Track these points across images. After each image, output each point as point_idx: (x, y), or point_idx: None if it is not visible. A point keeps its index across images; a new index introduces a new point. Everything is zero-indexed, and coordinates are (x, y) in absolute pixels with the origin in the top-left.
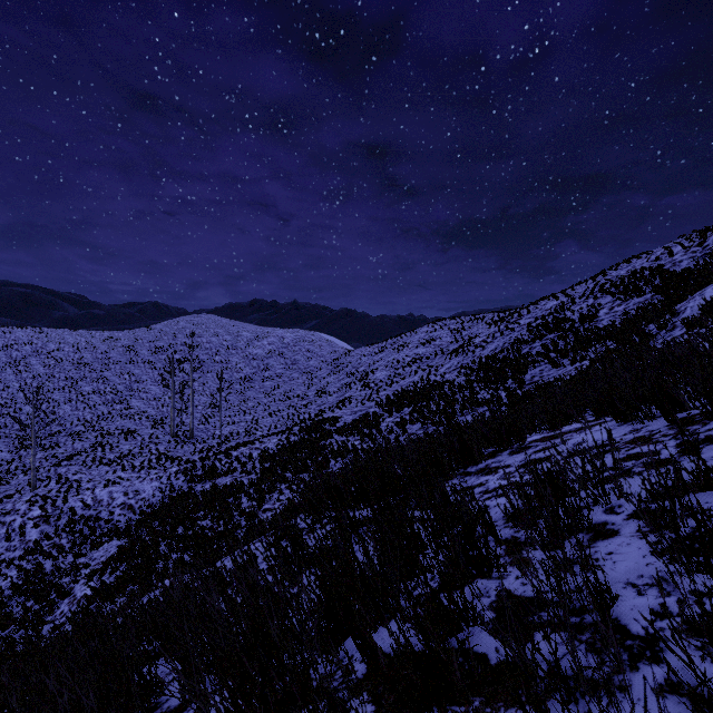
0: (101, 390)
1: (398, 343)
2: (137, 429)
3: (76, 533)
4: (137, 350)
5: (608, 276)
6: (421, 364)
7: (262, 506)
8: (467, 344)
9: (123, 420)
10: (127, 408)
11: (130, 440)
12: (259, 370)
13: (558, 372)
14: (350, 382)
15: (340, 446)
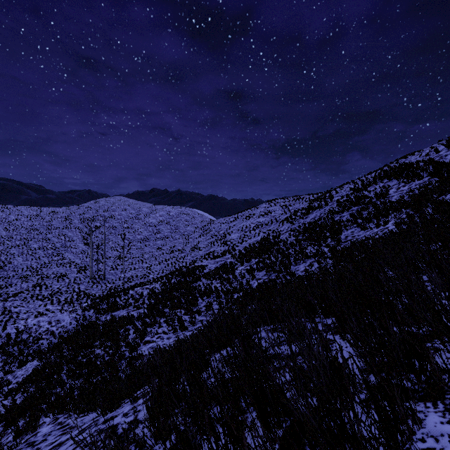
0: (45, 247)
1: (245, 215)
2: (67, 273)
3: (8, 353)
4: (71, 220)
5: (392, 167)
6: (262, 229)
7: (143, 338)
8: (294, 215)
9: (58, 267)
10: (62, 259)
11: (61, 282)
12: (153, 233)
13: (367, 233)
14: (213, 241)
15: (206, 287)
